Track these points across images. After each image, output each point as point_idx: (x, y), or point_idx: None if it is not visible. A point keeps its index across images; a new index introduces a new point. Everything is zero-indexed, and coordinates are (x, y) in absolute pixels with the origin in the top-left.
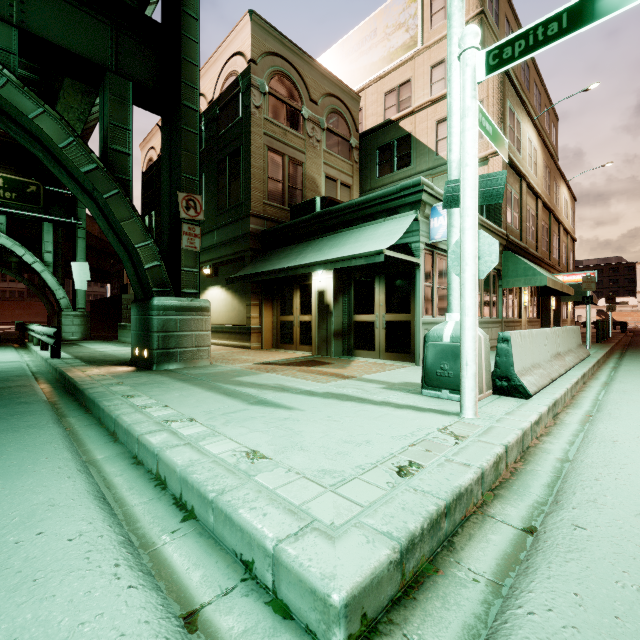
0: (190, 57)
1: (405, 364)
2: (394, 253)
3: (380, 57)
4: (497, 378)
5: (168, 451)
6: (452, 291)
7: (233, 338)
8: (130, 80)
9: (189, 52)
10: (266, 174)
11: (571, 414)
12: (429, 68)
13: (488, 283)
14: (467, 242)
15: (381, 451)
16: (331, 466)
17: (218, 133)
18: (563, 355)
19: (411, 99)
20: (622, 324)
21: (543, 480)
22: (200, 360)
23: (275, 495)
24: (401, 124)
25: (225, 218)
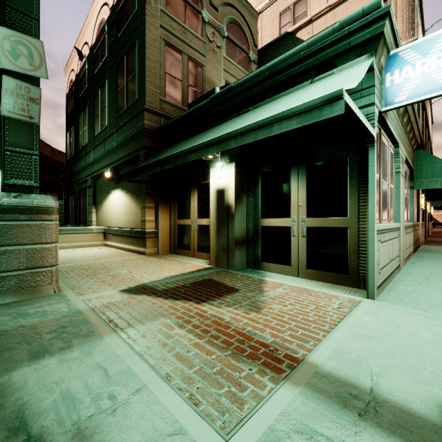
0: None
1: (346, 292)
2: (354, 105)
3: None
4: None
5: None
6: None
7: (130, 242)
8: None
9: None
10: (163, 69)
11: None
12: None
13: (406, 183)
14: None
15: None
16: None
17: (117, 35)
18: None
19: (306, 13)
20: None
21: None
22: (34, 288)
23: None
24: (298, 35)
25: (123, 119)
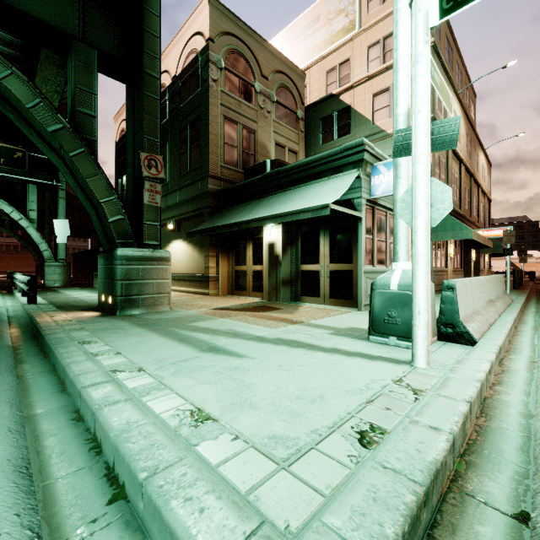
0: (152, 29)
1: (348, 309)
2: (339, 207)
3: (323, 40)
4: (442, 325)
5: (106, 409)
6: (398, 240)
7: (193, 285)
8: (95, 48)
9: (151, 24)
10: (222, 140)
11: (515, 360)
12: (366, 48)
13: None
14: (419, 189)
15: (337, 410)
16: (283, 431)
17: (180, 105)
18: (494, 301)
19: (350, 76)
20: (531, 273)
21: (514, 441)
22: (161, 306)
23: (217, 476)
24: (341, 97)
25: (186, 179)
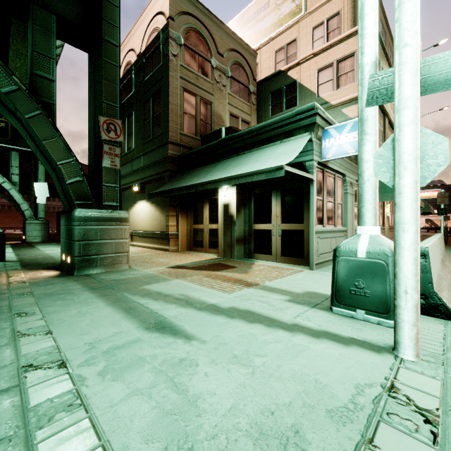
0: None
1: (300, 268)
2: (292, 169)
3: (272, 23)
4: None
5: None
6: (365, 202)
7: (155, 242)
8: (54, 13)
9: None
10: (182, 110)
11: None
12: (311, 29)
13: None
14: (407, 140)
15: None
16: None
17: (144, 79)
18: (444, 261)
19: (296, 54)
20: None
21: None
22: (119, 265)
23: None
24: (289, 73)
25: (149, 146)
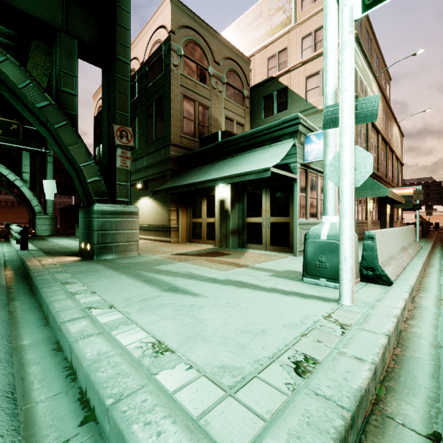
0: (123, 23)
1: (285, 255)
2: (278, 170)
3: (265, 32)
4: (364, 268)
5: (81, 342)
6: (327, 198)
7: (158, 235)
8: (76, 38)
9: (122, 19)
10: (182, 115)
11: (424, 298)
12: (300, 39)
13: None
14: (345, 155)
15: (276, 342)
16: (230, 361)
17: (147, 85)
18: (406, 248)
19: (287, 62)
20: (436, 224)
21: (426, 369)
22: (130, 252)
23: (173, 402)
24: (280, 80)
25: (152, 147)
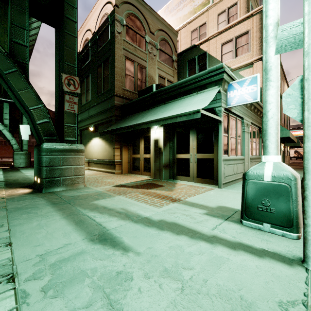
0: None
1: (211, 186)
2: (206, 112)
3: (188, 11)
4: None
5: None
6: (269, 136)
7: (105, 167)
8: None
9: None
10: (124, 72)
11: None
12: (216, 15)
13: (255, 135)
14: None
15: None
16: None
17: (97, 50)
18: None
19: (206, 33)
20: None
21: None
22: (77, 184)
23: None
24: (201, 47)
25: (101, 98)
